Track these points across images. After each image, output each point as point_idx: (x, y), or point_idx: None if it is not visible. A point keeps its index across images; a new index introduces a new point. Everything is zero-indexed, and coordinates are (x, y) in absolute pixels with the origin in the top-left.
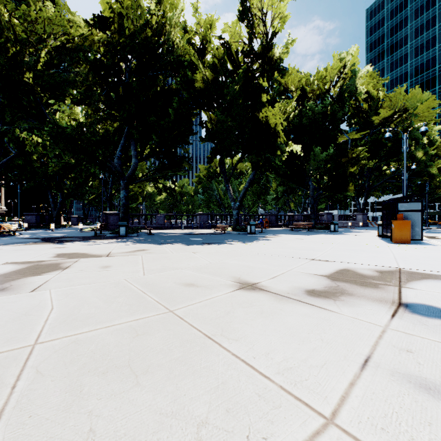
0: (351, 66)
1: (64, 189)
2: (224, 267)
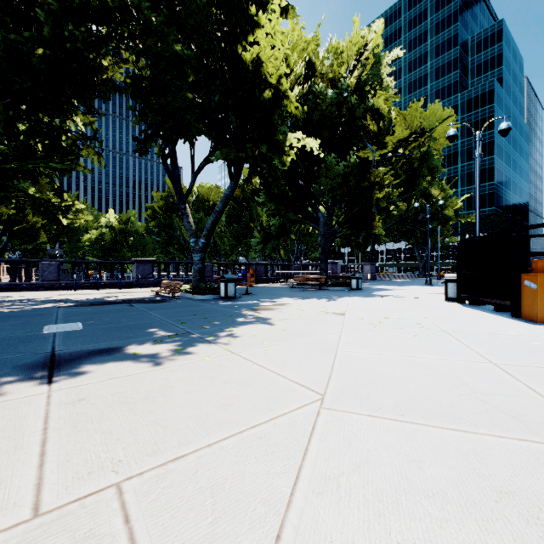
0: (373, 48)
1: None
2: None
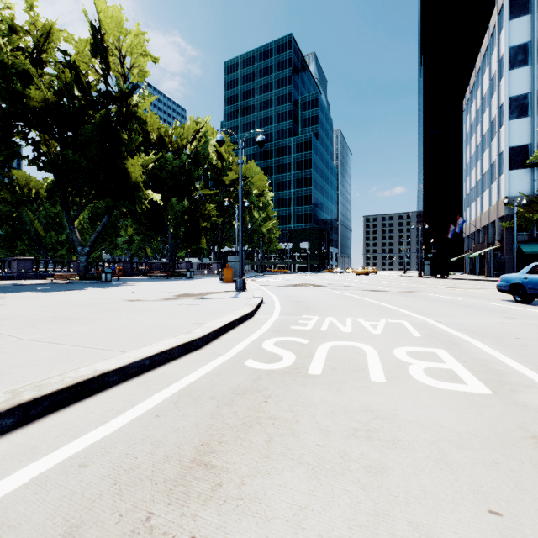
0: (205, 132)
1: None
2: (110, 297)
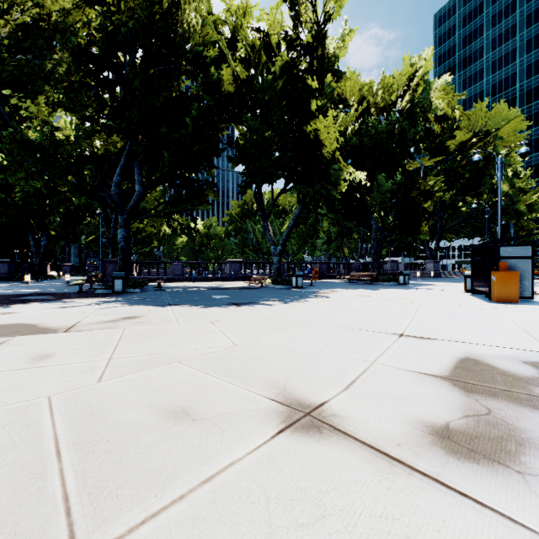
0: (423, 73)
1: (51, 229)
2: (256, 354)
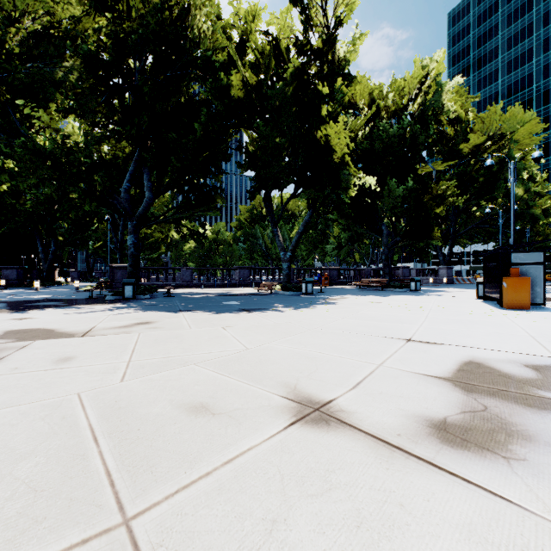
0: (436, 75)
1: (59, 235)
2: (268, 358)
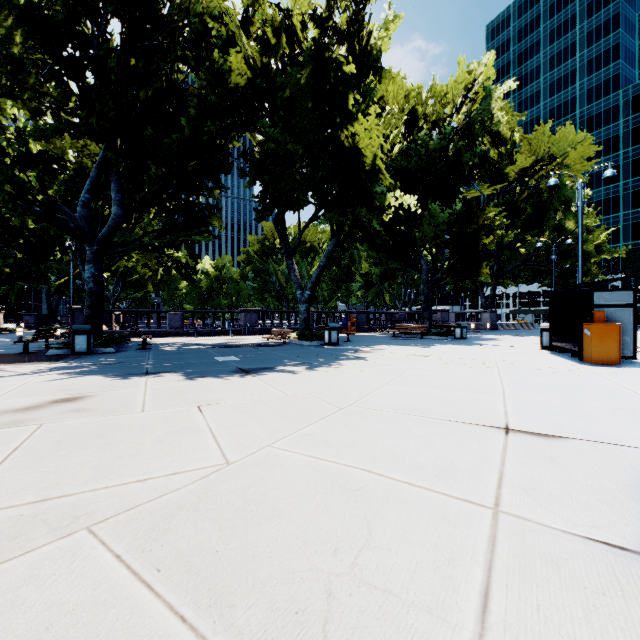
0: (483, 81)
1: (5, 267)
2: (264, 493)
